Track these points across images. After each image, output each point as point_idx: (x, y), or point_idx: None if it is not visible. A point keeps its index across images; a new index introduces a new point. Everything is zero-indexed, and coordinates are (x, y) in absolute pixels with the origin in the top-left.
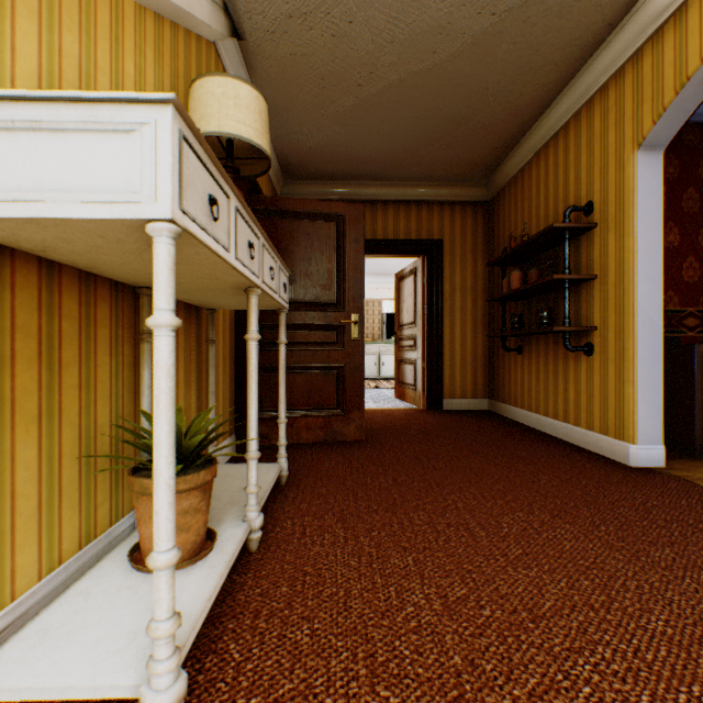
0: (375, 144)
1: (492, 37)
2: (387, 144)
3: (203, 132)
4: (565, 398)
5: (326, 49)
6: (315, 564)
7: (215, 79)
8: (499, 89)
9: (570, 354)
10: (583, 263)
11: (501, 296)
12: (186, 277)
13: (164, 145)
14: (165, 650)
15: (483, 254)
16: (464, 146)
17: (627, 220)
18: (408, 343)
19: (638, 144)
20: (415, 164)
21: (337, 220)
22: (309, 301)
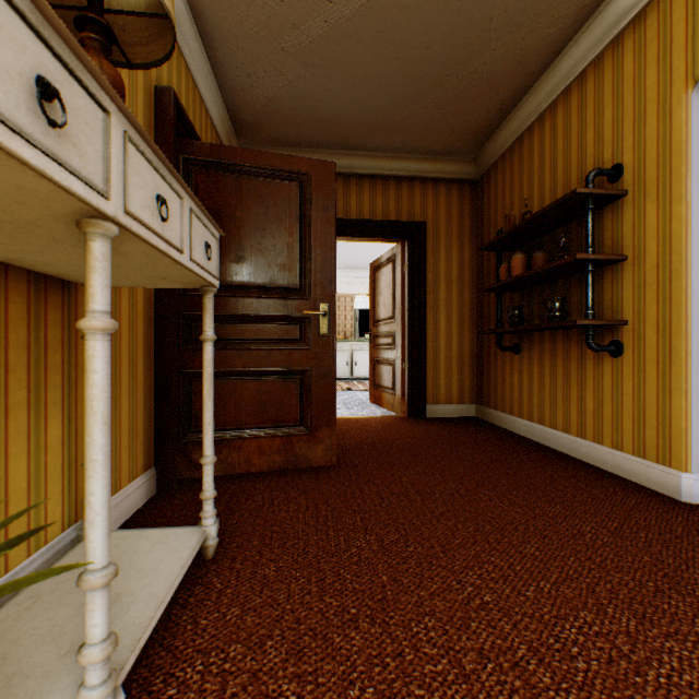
0: (348, 97)
1: None
2: (363, 98)
3: None
4: (580, 408)
5: None
6: None
7: None
8: (505, 20)
9: (588, 354)
10: (608, 241)
11: (499, 284)
12: None
13: None
14: None
15: (471, 240)
16: (454, 106)
17: (678, 181)
18: (385, 341)
19: (695, 80)
20: (396, 128)
21: (300, 180)
22: (262, 285)
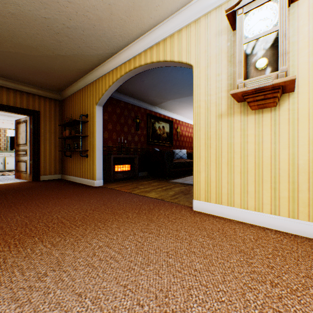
0: (2, 65)
1: (54, 58)
2: (9, 67)
3: None
4: (83, 170)
5: None
6: None
7: None
8: (59, 70)
9: (84, 157)
10: (86, 131)
11: (63, 137)
12: None
13: None
14: None
15: (60, 120)
16: (48, 80)
17: (95, 122)
18: (23, 153)
19: (96, 104)
20: (26, 78)
21: None
22: None
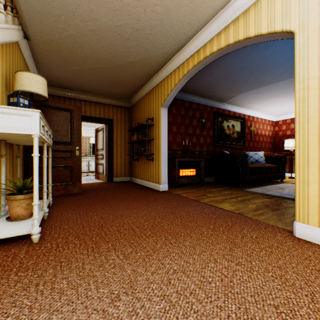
0: (86, 82)
1: (124, 66)
2: (91, 83)
3: (24, 90)
4: (148, 174)
5: (67, 53)
6: (67, 218)
7: (29, 73)
8: (128, 78)
9: (149, 161)
10: (152, 134)
11: (131, 142)
12: (25, 139)
13: (38, 120)
14: (37, 221)
15: (128, 126)
16: (120, 90)
17: (160, 125)
18: (100, 157)
19: (161, 106)
20: (102, 91)
21: (70, 111)
22: (58, 141)
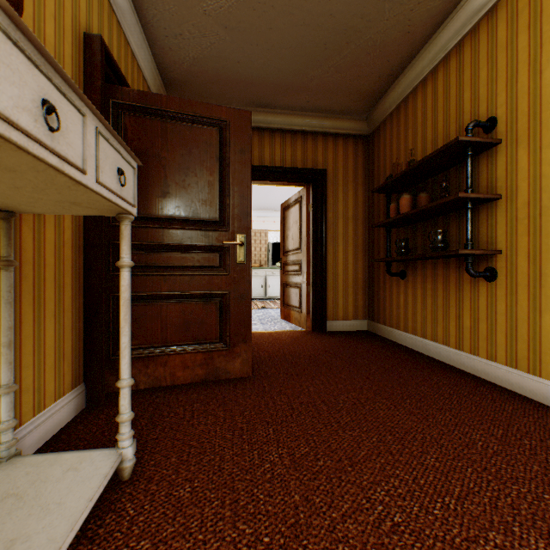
0: (262, 59)
1: None
2: (275, 60)
3: None
4: (458, 324)
5: None
6: None
7: None
8: None
9: (465, 279)
10: (483, 183)
11: (389, 220)
12: None
13: None
14: None
15: (364, 185)
16: (352, 70)
17: (547, 129)
18: (293, 268)
19: None
20: (303, 89)
21: (220, 126)
22: (186, 218)
